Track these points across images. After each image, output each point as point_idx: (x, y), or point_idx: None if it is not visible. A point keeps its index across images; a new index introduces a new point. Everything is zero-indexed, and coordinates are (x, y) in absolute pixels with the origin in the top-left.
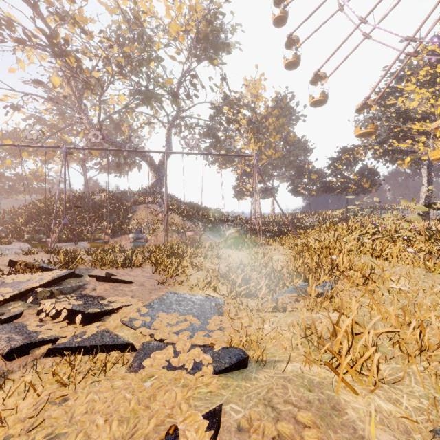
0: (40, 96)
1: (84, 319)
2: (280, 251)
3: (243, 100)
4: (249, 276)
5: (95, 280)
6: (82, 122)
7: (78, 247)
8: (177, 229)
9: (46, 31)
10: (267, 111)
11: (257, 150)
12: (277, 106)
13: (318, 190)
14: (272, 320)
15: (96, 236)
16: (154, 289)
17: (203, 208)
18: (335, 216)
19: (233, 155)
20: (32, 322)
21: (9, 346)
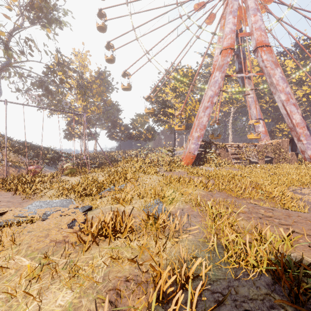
0: None
1: None
2: (102, 175)
3: (72, 64)
4: (85, 188)
5: None
6: None
7: None
8: (13, 164)
9: None
10: (91, 79)
11: (84, 105)
12: (99, 77)
13: (125, 137)
14: (99, 200)
15: None
16: (22, 202)
17: (37, 147)
18: (134, 154)
19: (68, 112)
20: None
21: None
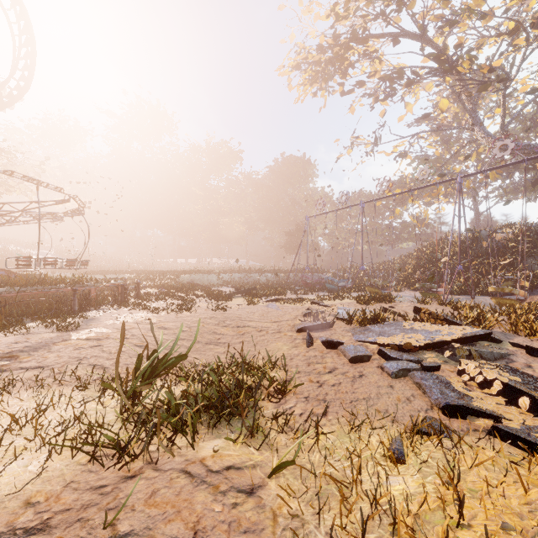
0: (425, 131)
1: (535, 407)
2: None
3: None
4: None
5: (524, 352)
6: (476, 138)
7: (475, 302)
8: None
9: (435, 53)
10: None
11: None
12: None
13: None
14: None
15: (505, 289)
16: None
17: None
18: None
19: None
20: (455, 381)
21: (443, 399)
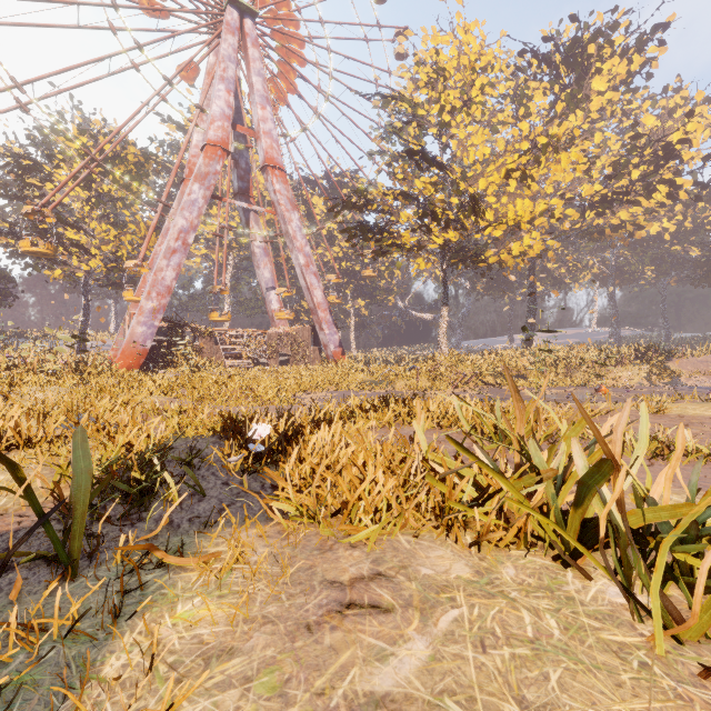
0: None
1: None
2: None
3: None
4: None
5: None
6: None
7: None
8: None
9: None
10: None
11: None
12: None
13: None
14: None
15: None
16: None
17: None
18: None
19: None
20: None
21: None
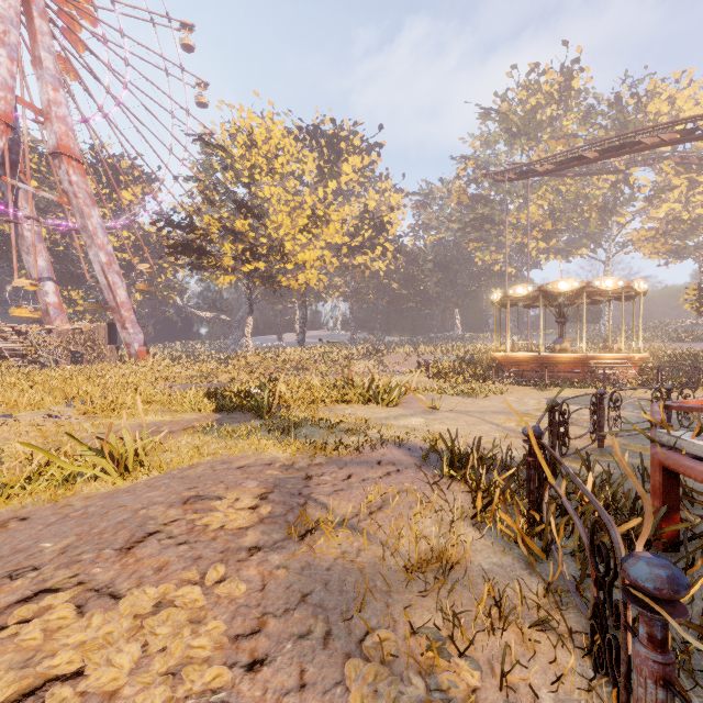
0: None
1: None
2: None
3: None
4: None
5: None
6: None
7: None
8: None
9: None
10: None
11: None
12: None
13: None
14: None
15: None
16: None
17: None
18: None
19: None
20: None
21: None
